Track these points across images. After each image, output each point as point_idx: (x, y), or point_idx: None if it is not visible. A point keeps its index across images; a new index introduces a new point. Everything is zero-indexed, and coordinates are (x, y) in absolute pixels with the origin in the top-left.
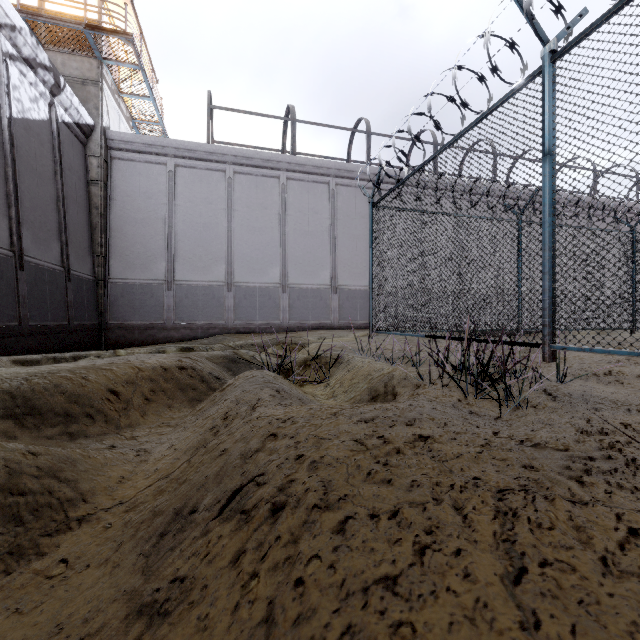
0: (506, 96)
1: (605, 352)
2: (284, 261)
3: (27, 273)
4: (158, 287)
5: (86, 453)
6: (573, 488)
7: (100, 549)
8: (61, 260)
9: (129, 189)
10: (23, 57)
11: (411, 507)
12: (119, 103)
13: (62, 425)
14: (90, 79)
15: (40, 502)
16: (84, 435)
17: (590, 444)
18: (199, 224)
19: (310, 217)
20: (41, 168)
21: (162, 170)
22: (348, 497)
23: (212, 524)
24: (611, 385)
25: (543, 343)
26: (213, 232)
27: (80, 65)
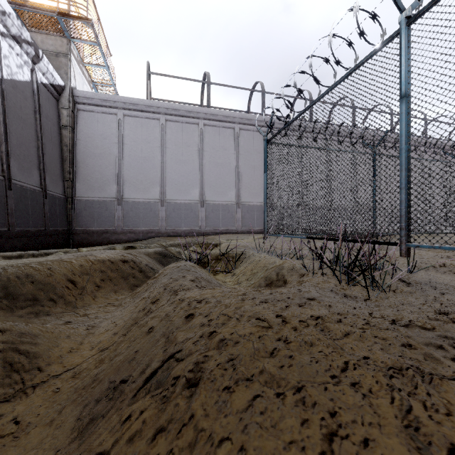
0: (370, 54)
1: (452, 249)
2: (202, 184)
3: (14, 192)
4: (111, 203)
5: (45, 328)
6: (453, 367)
7: (47, 411)
8: (40, 183)
9: (90, 132)
10: (11, 35)
11: (313, 388)
12: (83, 70)
13: (30, 305)
14: (61, 52)
15: (1, 370)
16: (47, 313)
17: (451, 324)
18: (140, 157)
19: (221, 153)
20: (25, 116)
21: (114, 118)
22: (255, 376)
23: (136, 396)
24: (446, 274)
25: (400, 242)
26: (151, 163)
27: (54, 42)
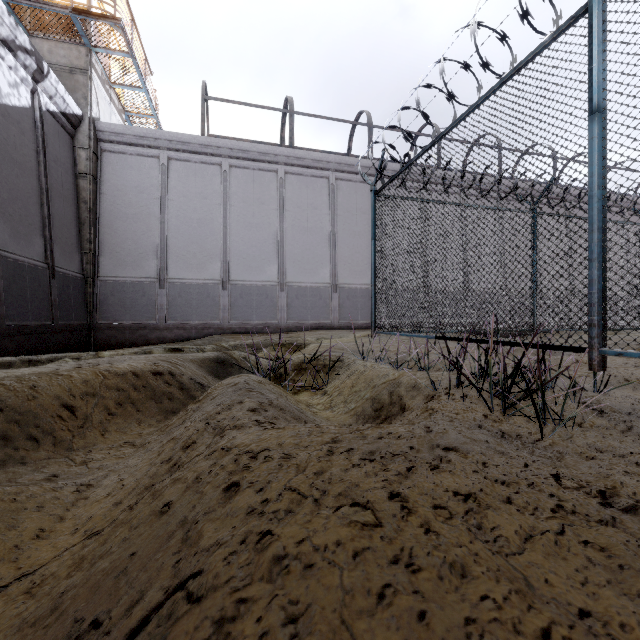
0: (538, 48)
1: None
2: (282, 258)
3: (4, 269)
4: (150, 285)
5: None
6: None
7: None
8: (44, 256)
9: (120, 183)
10: (0, 38)
11: None
12: (110, 94)
13: None
14: (78, 67)
15: None
16: (22, 460)
17: None
18: (193, 220)
19: (309, 213)
20: (22, 158)
21: (154, 163)
22: None
23: None
24: None
25: (590, 347)
26: (208, 228)
27: (68, 53)
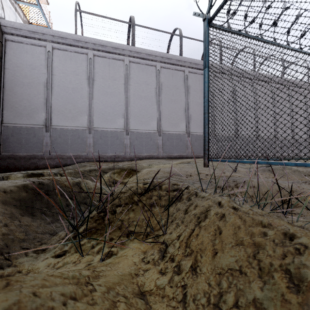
0: None
1: None
2: (127, 114)
3: None
4: (39, 130)
5: None
6: None
7: None
8: None
9: (18, 62)
10: None
11: None
12: (15, 7)
13: None
14: None
15: None
16: None
17: None
18: (69, 88)
19: (144, 87)
20: None
21: (43, 50)
22: None
23: None
24: None
25: None
26: (79, 94)
27: None
